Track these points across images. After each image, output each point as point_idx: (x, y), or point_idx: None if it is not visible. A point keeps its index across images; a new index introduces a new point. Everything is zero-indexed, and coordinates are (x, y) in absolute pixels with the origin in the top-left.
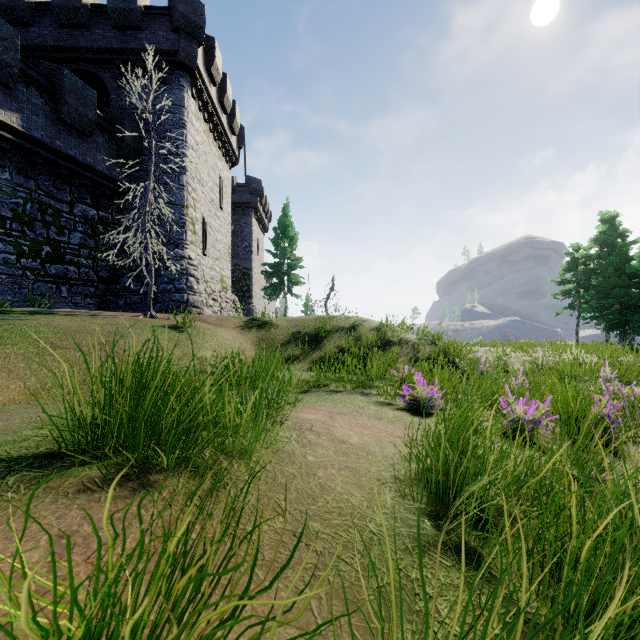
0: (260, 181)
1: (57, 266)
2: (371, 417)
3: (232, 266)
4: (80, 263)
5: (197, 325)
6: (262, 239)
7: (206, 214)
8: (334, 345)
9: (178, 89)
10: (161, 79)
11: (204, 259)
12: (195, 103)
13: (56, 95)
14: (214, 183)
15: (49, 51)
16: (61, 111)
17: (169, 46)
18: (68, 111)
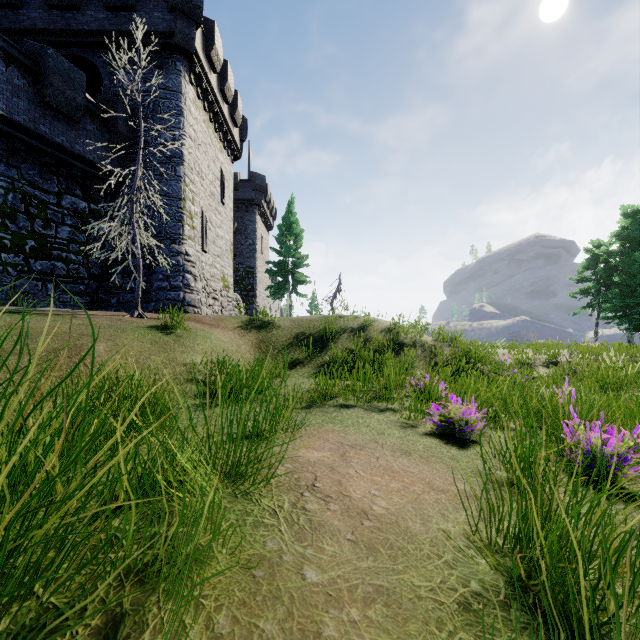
0: (264, 177)
1: (43, 262)
2: (396, 451)
3: (236, 265)
4: (69, 259)
5: (190, 325)
6: (267, 237)
7: (206, 208)
8: (342, 348)
9: (175, 74)
10: (157, 63)
11: (204, 256)
12: (193, 90)
13: (40, 76)
14: (215, 176)
15: (38, 35)
16: (45, 94)
17: (165, 27)
18: (53, 94)
